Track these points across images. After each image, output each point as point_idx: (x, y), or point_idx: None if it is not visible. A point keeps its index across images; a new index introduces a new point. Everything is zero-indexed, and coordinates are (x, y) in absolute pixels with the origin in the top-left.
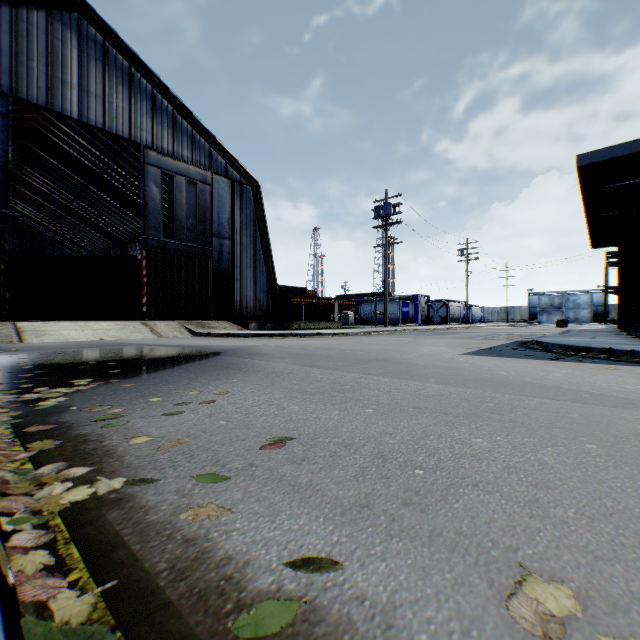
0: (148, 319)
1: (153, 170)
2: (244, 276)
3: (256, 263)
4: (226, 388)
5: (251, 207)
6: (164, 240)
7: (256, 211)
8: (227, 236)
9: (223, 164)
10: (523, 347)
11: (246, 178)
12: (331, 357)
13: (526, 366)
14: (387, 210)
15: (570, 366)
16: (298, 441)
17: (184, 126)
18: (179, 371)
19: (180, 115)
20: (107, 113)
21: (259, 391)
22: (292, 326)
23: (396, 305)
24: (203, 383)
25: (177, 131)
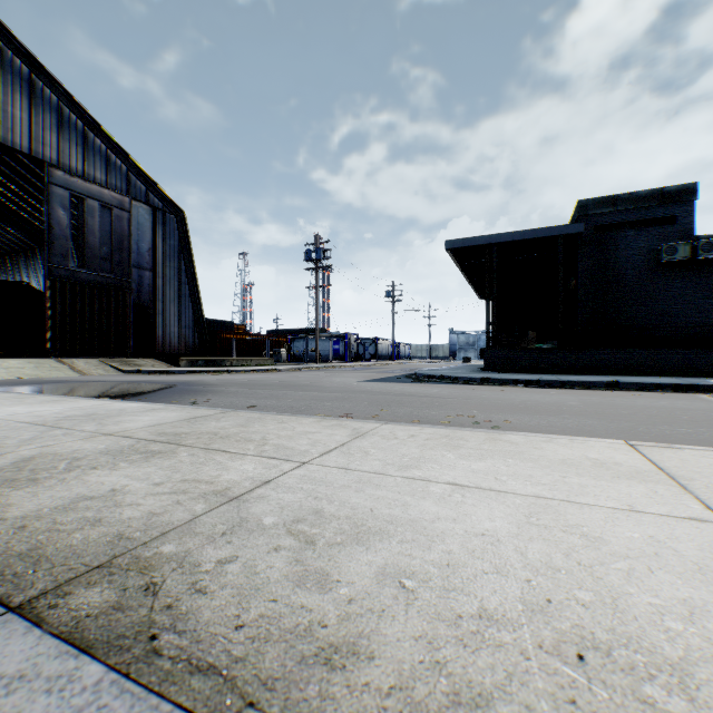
0: (54, 356)
1: (60, 191)
2: (168, 310)
3: (181, 297)
4: (209, 398)
5: (176, 237)
6: (74, 269)
7: (181, 242)
8: (148, 267)
9: (144, 189)
10: (406, 377)
11: (170, 206)
12: (268, 385)
13: (388, 386)
14: (318, 255)
15: (411, 385)
16: (260, 407)
17: (98, 145)
18: (163, 393)
19: (93, 133)
20: (2, 123)
21: (230, 398)
22: (224, 363)
23: (328, 343)
24: (191, 397)
25: (89, 150)
